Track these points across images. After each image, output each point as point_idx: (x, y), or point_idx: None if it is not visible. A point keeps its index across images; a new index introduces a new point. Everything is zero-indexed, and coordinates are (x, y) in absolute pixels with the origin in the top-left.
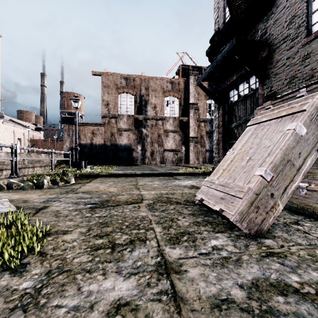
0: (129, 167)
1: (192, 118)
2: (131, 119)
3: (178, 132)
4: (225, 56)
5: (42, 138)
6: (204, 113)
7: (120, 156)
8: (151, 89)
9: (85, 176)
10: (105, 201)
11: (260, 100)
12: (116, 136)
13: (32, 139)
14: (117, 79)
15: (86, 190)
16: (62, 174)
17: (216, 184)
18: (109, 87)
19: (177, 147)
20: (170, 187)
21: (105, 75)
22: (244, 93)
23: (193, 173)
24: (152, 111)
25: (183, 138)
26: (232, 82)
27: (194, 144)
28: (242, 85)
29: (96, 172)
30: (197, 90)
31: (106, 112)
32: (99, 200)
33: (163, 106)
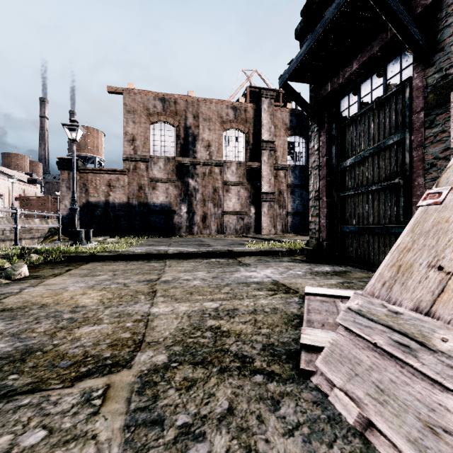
0: (166, 239)
1: (266, 164)
2: (171, 164)
3: (245, 185)
4: (341, 14)
5: (39, 195)
6: (284, 156)
7: (153, 221)
8: (202, 118)
9: (67, 259)
10: (14, 358)
11: (418, 100)
12: (147, 191)
13: (23, 196)
14: (148, 101)
15: (24, 300)
16: (20, 255)
17: (452, 355)
18: (135, 112)
19: (242, 209)
20: (228, 286)
21: (129, 94)
22: (373, 97)
23: (270, 251)
24: (204, 151)
25: (252, 195)
26: (349, 77)
27: (268, 203)
28: (368, 83)
29: (88, 251)
30: (273, 120)
31: (130, 151)
32: (3, 351)
33: (222, 145)
